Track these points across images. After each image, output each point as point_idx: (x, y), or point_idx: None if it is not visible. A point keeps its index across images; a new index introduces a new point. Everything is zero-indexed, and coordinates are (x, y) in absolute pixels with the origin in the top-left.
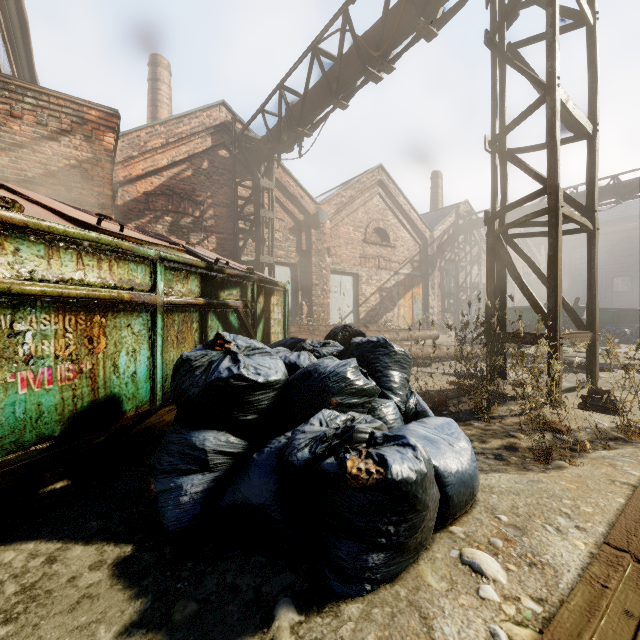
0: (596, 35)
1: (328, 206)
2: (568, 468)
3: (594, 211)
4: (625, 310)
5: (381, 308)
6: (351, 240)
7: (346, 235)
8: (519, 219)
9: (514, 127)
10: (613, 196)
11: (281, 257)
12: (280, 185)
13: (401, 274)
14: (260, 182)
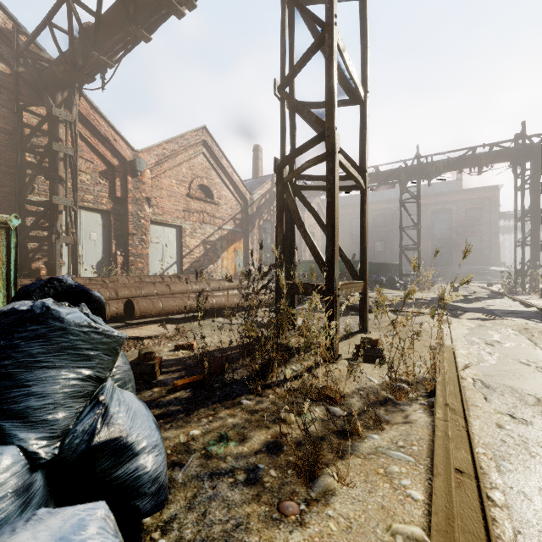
0: (367, 9)
1: (148, 155)
2: (336, 494)
3: (365, 170)
4: (382, 264)
5: (205, 260)
6: (174, 193)
7: (169, 187)
8: (303, 165)
9: (299, 70)
10: (375, 181)
11: (89, 202)
12: (87, 122)
13: (224, 229)
14: (52, 110)
